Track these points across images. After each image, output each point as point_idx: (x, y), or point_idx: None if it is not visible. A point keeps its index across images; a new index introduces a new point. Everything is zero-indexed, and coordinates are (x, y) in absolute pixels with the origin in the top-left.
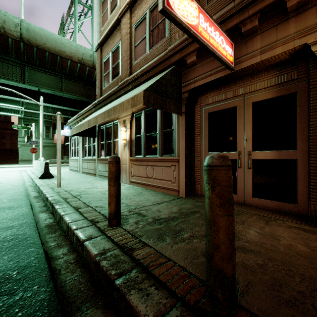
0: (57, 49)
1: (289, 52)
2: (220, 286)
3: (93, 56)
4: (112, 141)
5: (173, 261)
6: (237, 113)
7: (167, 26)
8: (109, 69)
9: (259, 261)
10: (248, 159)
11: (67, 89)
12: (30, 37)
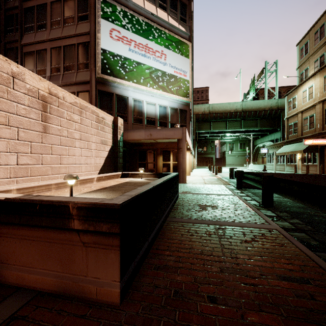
0: (257, 108)
1: None
2: None
3: (278, 102)
4: (293, 158)
5: None
6: None
7: (314, 125)
8: (291, 129)
9: None
10: None
11: (261, 125)
12: (246, 108)
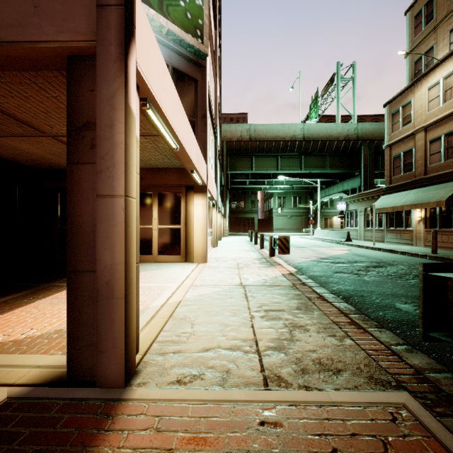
0: (327, 135)
1: None
2: None
3: (357, 128)
4: (404, 217)
5: None
6: None
7: None
8: (400, 164)
9: None
10: None
11: (331, 165)
12: (309, 135)
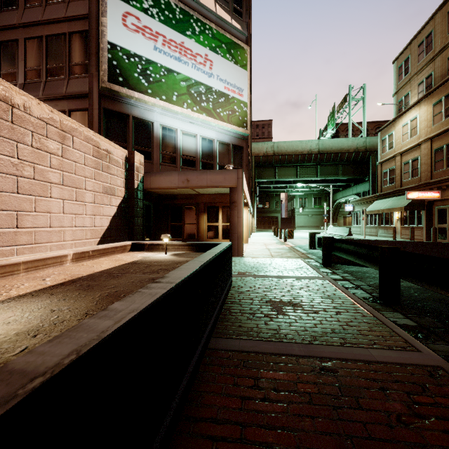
0: (338, 149)
1: None
2: None
3: (366, 142)
4: (389, 217)
5: None
6: (447, 211)
7: (419, 171)
8: (387, 178)
9: None
10: None
11: (343, 172)
12: (323, 148)
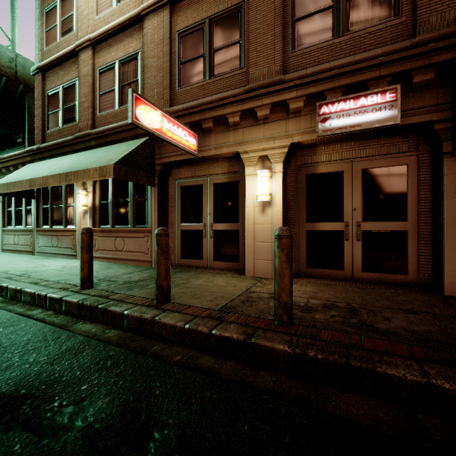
0: None
1: (231, 153)
2: (161, 293)
3: (16, 61)
4: (64, 206)
5: (139, 296)
6: (203, 190)
7: (140, 89)
8: (58, 108)
9: (193, 290)
10: (211, 230)
11: None
12: None
